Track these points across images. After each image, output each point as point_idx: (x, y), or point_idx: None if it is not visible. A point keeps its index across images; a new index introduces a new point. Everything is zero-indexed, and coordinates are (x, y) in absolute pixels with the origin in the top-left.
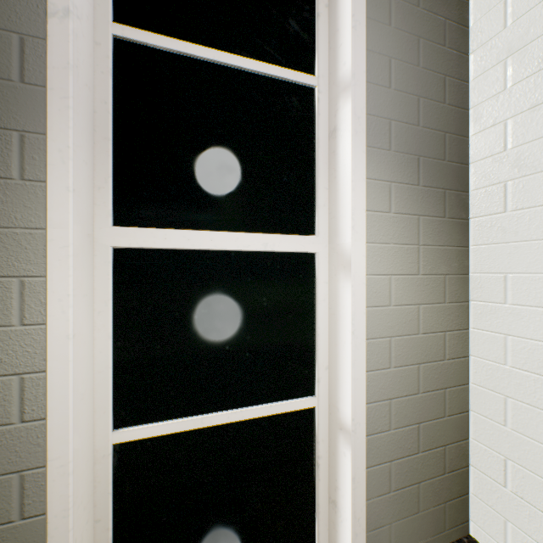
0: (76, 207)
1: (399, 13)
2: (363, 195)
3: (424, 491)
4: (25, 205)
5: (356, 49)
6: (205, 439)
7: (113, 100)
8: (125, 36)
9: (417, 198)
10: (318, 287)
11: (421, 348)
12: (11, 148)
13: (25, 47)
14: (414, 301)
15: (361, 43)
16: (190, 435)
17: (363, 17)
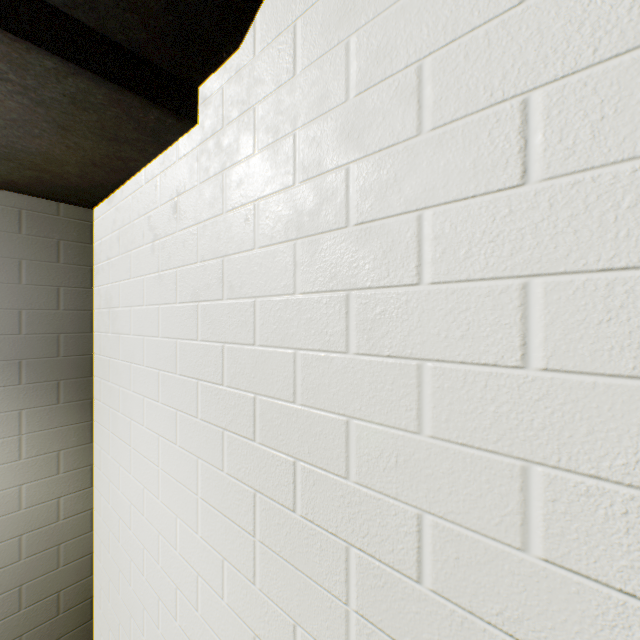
0: None
1: None
2: None
3: (30, 639)
4: None
5: None
6: None
7: None
8: None
9: (20, 395)
10: None
11: (25, 520)
12: None
13: None
14: (15, 484)
15: None
16: None
17: None
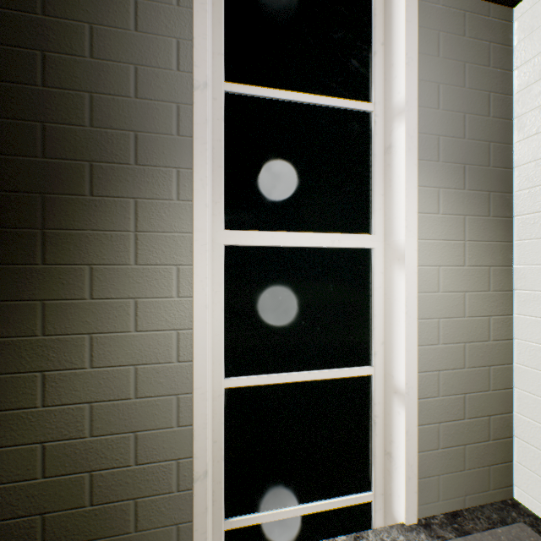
0: (209, 217)
1: (446, 45)
2: (415, 200)
3: (469, 453)
4: (179, 217)
5: (409, 81)
6: (287, 392)
7: (223, 138)
8: (232, 90)
9: (463, 200)
10: (375, 276)
11: (466, 329)
12: (172, 179)
13: (180, 112)
14: (460, 289)
15: (413, 76)
16: (276, 388)
17: (415, 54)
